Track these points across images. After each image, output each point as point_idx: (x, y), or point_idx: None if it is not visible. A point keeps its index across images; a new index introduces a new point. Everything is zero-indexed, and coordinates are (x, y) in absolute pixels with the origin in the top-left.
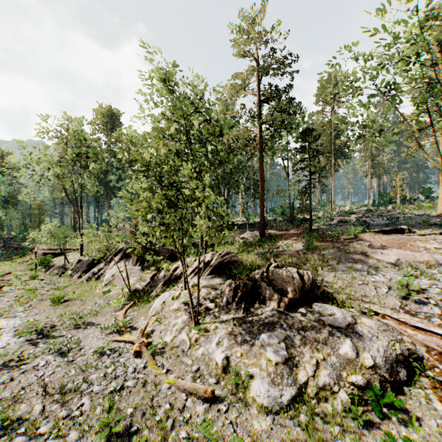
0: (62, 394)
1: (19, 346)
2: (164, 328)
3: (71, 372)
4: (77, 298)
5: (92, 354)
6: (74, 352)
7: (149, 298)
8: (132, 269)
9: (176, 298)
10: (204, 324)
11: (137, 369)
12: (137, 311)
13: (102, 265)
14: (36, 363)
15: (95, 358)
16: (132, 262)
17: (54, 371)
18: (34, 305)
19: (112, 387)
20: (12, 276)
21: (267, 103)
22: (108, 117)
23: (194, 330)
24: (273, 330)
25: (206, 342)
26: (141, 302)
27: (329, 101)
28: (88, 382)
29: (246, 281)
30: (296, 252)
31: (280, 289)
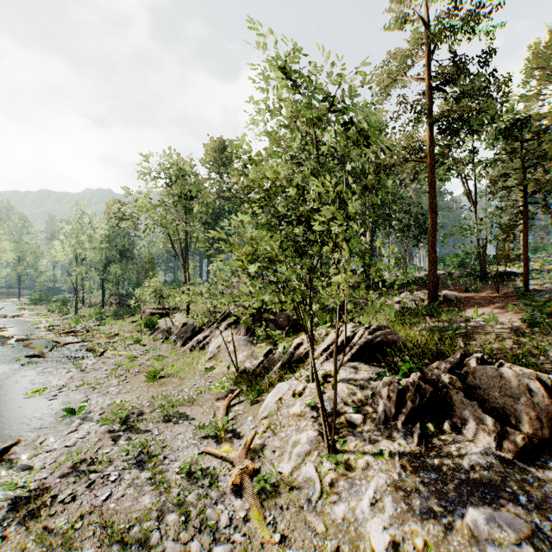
0: (124, 542)
1: (98, 438)
2: (279, 444)
3: (144, 501)
4: (175, 374)
5: (176, 472)
6: (155, 463)
7: (261, 386)
8: (241, 340)
9: (298, 394)
10: (345, 454)
11: (233, 520)
12: (243, 405)
13: (208, 332)
14: (107, 473)
15: (179, 480)
16: (242, 331)
17: (125, 492)
18: (129, 378)
19: (193, 550)
20: (118, 338)
21: (441, 90)
22: (219, 151)
23: (327, 462)
24: (496, 503)
25: (349, 492)
26: (250, 392)
27: (550, 76)
28: (162, 527)
29: (419, 382)
30: (507, 331)
31: (496, 409)
